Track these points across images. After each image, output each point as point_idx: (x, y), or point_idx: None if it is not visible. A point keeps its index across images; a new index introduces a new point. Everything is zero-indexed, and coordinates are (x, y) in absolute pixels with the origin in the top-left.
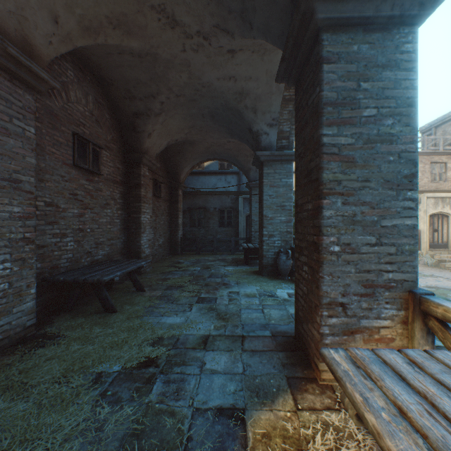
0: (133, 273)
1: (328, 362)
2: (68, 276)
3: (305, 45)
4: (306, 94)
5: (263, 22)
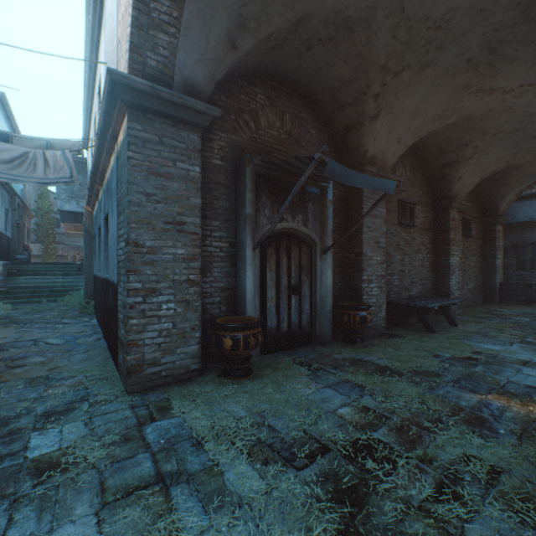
0: (445, 308)
1: None
2: (400, 302)
3: None
4: None
5: None
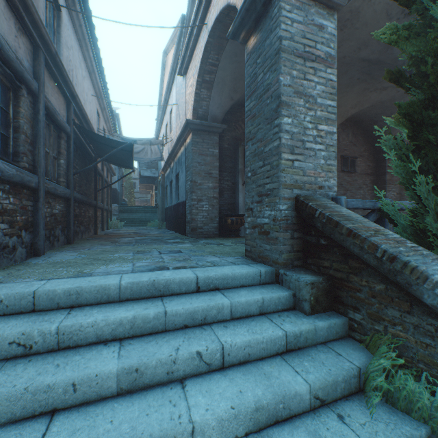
0: None
1: None
2: None
3: None
4: None
5: None
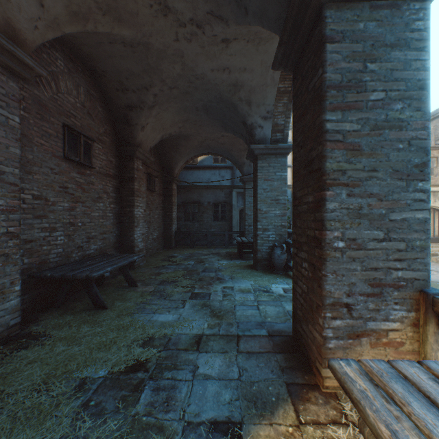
0: (125, 267)
1: (340, 378)
2: (56, 272)
3: (305, 25)
4: (306, 79)
5: (260, 5)
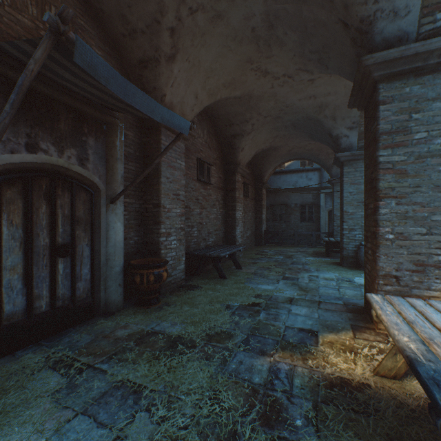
0: (233, 255)
1: (368, 298)
2: (198, 252)
3: (367, 89)
4: (369, 122)
5: (336, 65)
